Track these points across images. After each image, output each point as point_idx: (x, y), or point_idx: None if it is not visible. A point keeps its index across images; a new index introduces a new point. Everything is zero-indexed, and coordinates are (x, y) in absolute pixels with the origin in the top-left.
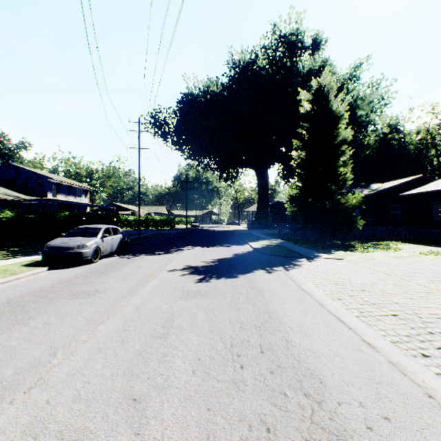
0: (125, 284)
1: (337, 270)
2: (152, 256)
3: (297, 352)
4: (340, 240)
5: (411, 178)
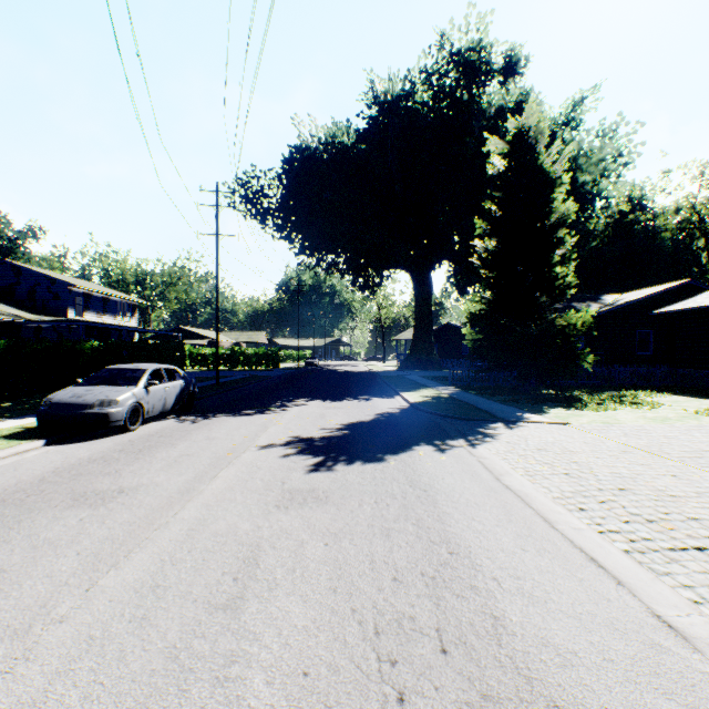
0: (176, 475)
1: (563, 446)
2: (235, 418)
3: (521, 652)
4: (556, 389)
5: (670, 285)
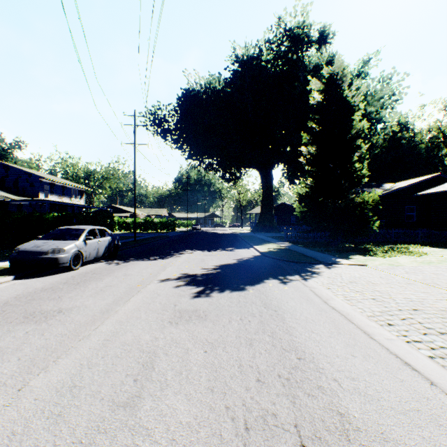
0: (100, 299)
1: (367, 280)
2: (145, 262)
3: None
4: (355, 243)
5: (427, 177)
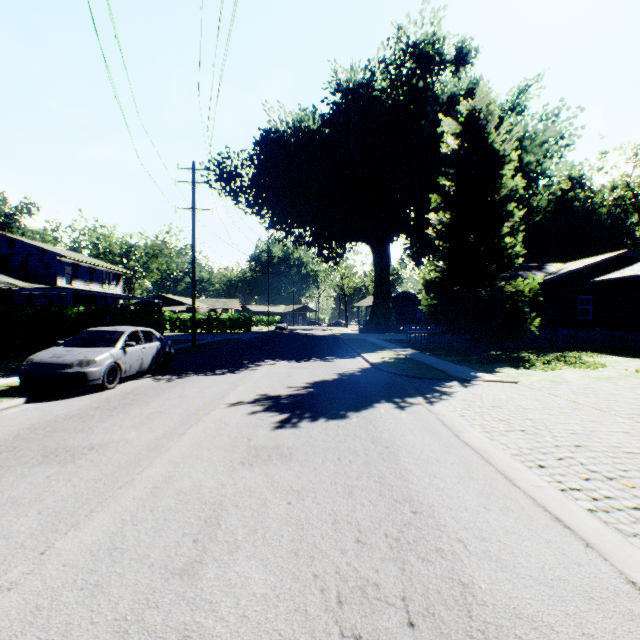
0: (147, 431)
1: (517, 403)
2: (208, 377)
3: (493, 625)
4: (505, 351)
5: (608, 256)
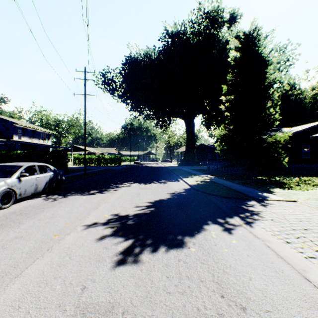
0: None
1: None
2: (82, 197)
3: None
4: (268, 176)
5: None
